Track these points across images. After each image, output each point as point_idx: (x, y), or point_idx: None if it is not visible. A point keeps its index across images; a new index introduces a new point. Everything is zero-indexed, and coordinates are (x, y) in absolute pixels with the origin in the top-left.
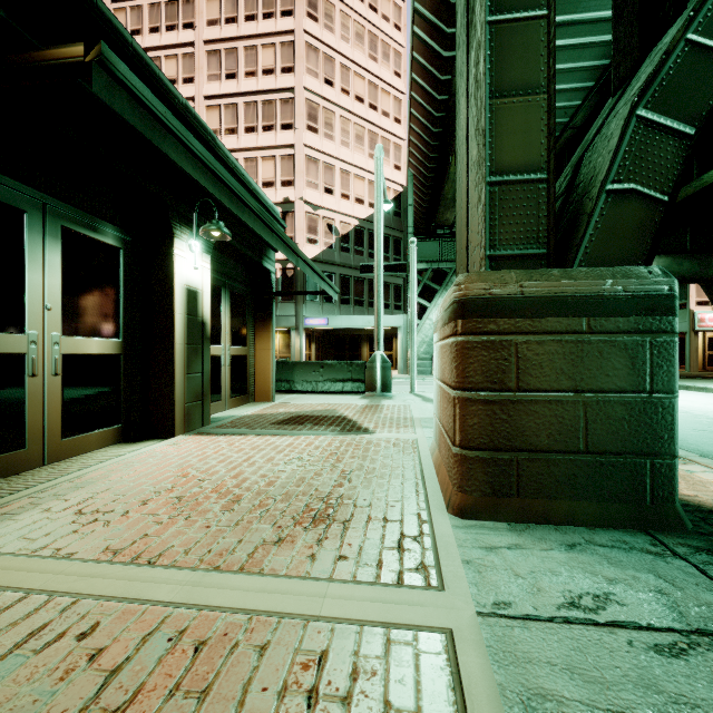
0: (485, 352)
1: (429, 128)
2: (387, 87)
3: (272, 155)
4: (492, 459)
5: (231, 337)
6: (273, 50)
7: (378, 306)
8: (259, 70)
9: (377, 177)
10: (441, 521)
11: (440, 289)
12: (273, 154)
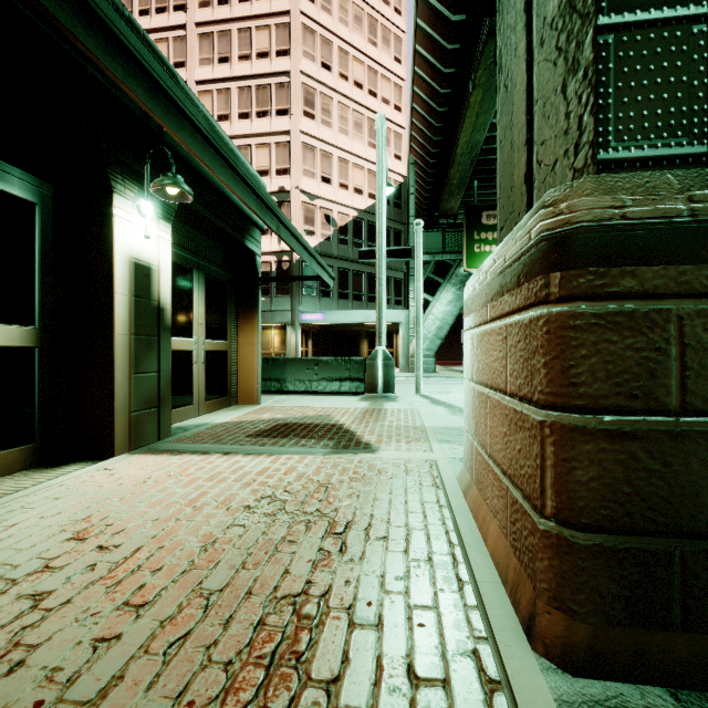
0: (613, 335)
1: (433, 108)
2: (387, 73)
3: (267, 142)
4: (629, 551)
5: (206, 328)
6: (268, 32)
7: (379, 296)
8: (253, 54)
9: (378, 150)
10: (529, 684)
11: (443, 282)
12: (268, 141)
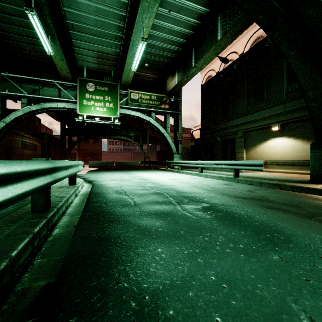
0: None
1: None
2: None
3: None
4: None
5: None
6: None
7: None
8: None
9: None
10: None
11: None
12: None
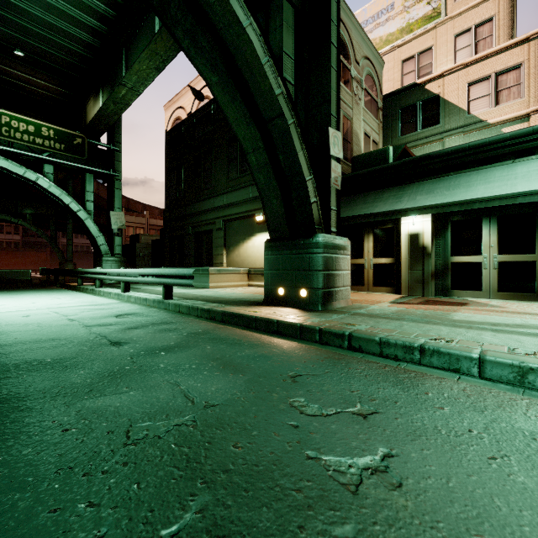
0: None
1: None
2: None
3: None
4: None
5: (499, 248)
6: None
7: None
8: None
9: None
10: None
11: None
12: None
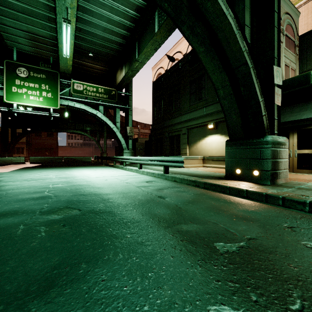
0: None
1: None
2: None
3: None
4: None
5: None
6: None
7: None
8: None
9: None
10: None
11: None
12: None
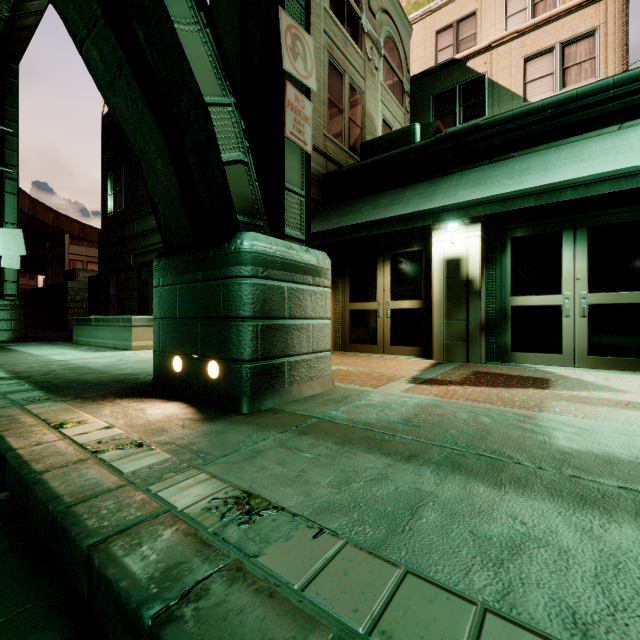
0: None
1: None
2: None
3: None
4: None
5: (590, 282)
6: None
7: None
8: None
9: None
10: None
11: None
12: None
